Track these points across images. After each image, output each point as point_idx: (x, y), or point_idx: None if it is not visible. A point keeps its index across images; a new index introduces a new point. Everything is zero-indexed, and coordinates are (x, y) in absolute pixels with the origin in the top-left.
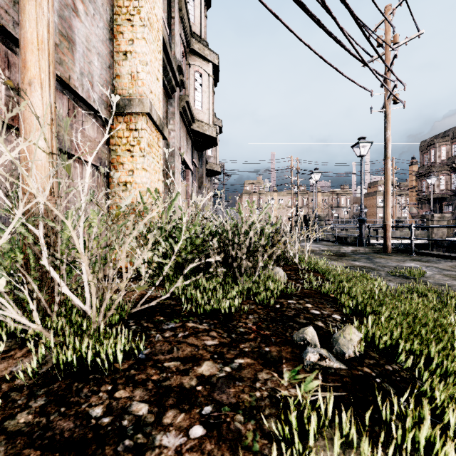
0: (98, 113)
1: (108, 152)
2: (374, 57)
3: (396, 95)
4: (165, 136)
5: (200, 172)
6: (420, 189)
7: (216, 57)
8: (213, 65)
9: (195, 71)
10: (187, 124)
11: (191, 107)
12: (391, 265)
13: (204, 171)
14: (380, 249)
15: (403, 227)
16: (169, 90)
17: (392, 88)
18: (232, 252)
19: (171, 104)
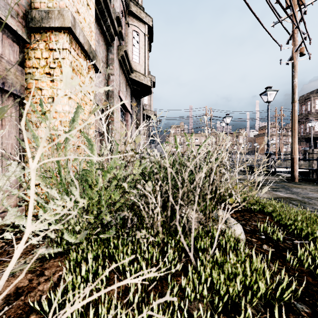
0: (1, 20)
1: (20, 73)
2: (282, 17)
3: (303, 48)
4: (98, 67)
5: (138, 116)
6: (299, 131)
7: (150, 20)
8: (148, 27)
9: (133, 30)
10: (126, 73)
11: (129, 57)
12: (314, 196)
13: (141, 115)
14: (287, 178)
15: (309, 160)
16: (108, 38)
17: (301, 41)
18: (175, 205)
19: (110, 51)
